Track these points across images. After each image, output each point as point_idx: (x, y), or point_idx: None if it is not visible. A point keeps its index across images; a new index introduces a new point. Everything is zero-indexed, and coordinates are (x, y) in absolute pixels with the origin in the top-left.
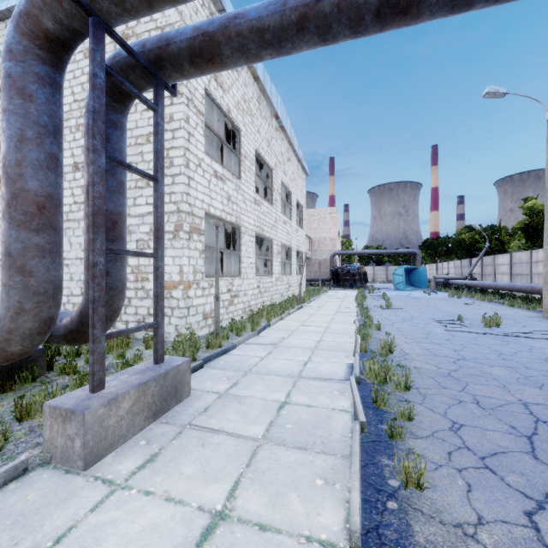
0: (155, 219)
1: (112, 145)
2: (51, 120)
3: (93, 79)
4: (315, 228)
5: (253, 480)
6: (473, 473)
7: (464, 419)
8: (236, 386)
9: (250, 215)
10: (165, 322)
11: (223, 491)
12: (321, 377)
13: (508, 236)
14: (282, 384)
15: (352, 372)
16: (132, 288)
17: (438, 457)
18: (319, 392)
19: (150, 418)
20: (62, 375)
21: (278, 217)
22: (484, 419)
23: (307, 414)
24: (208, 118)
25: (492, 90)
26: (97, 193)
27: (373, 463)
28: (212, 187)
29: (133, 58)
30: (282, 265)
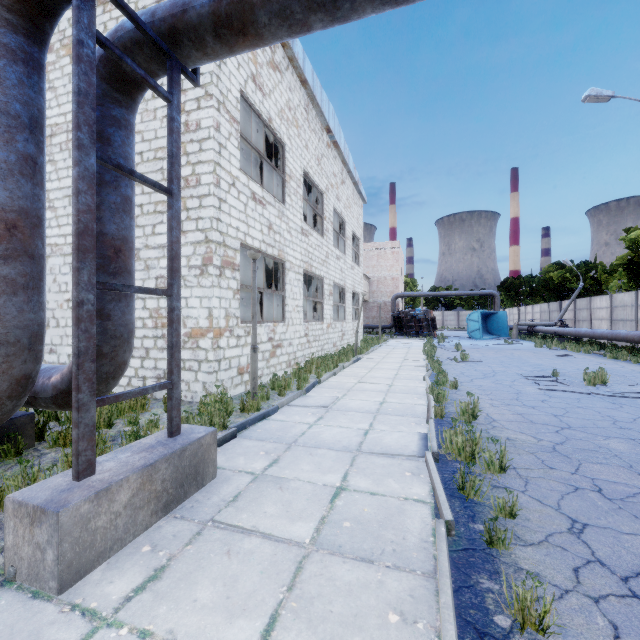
0: (169, 245)
1: (114, 148)
2: (26, 109)
3: (78, 47)
4: (373, 265)
5: (298, 614)
6: (617, 606)
7: (587, 516)
8: (277, 464)
9: (296, 248)
10: (191, 378)
11: (254, 632)
12: (387, 451)
13: (605, 275)
14: (337, 461)
15: (427, 445)
16: (150, 336)
17: (561, 577)
18: (386, 473)
19: (159, 511)
20: (56, 447)
21: (330, 250)
22: (614, 515)
23: (371, 506)
24: (246, 133)
25: (594, 92)
26: (83, 206)
27: (469, 586)
28: (249, 213)
29: (137, 28)
30: (334, 309)
